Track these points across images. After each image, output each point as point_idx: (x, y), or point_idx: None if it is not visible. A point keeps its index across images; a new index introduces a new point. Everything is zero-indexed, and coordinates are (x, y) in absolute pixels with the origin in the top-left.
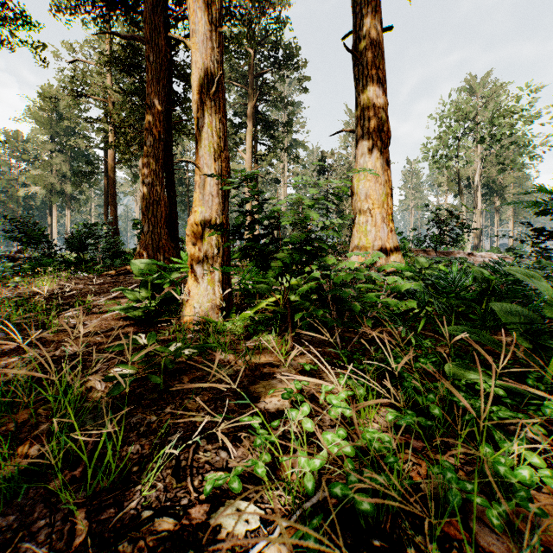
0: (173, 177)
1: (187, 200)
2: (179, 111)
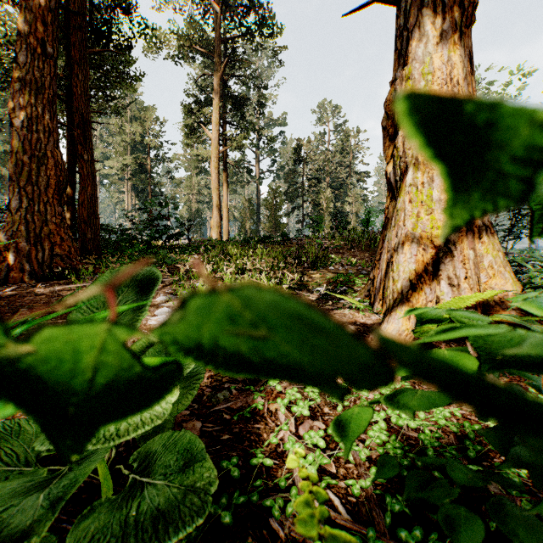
0: (88, 132)
1: (149, 188)
2: (142, 92)
